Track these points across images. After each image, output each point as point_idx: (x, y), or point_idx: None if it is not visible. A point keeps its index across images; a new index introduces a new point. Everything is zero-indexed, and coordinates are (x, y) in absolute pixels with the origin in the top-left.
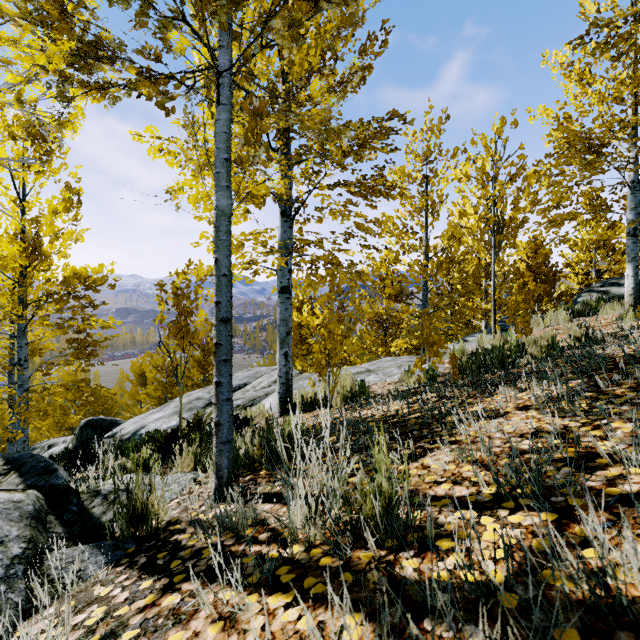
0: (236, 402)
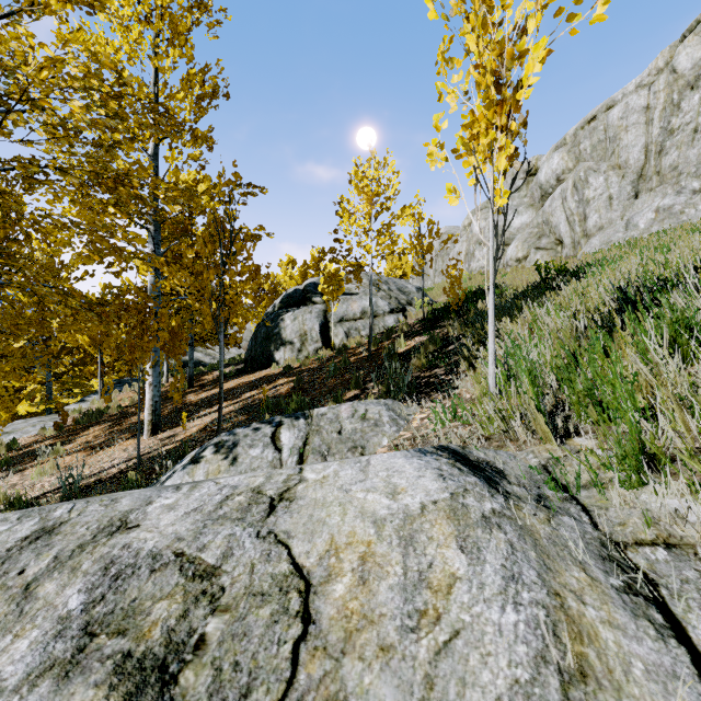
0: None
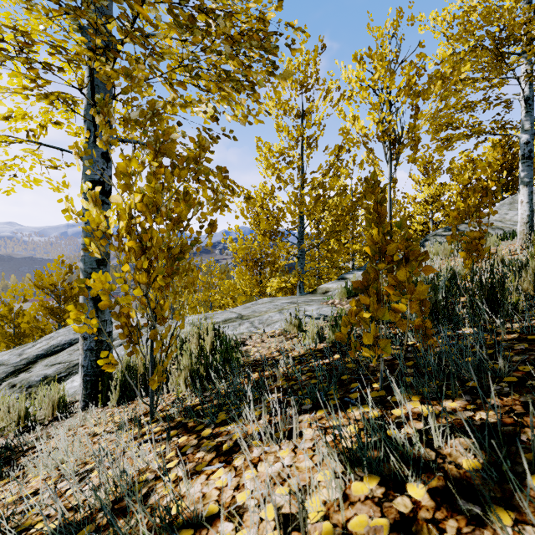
0: (45, 371)
